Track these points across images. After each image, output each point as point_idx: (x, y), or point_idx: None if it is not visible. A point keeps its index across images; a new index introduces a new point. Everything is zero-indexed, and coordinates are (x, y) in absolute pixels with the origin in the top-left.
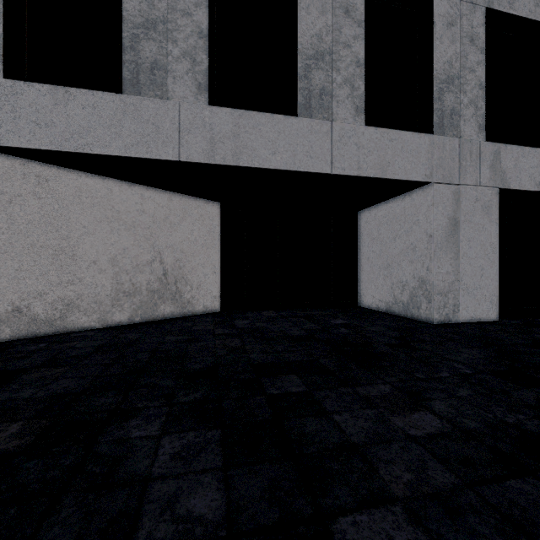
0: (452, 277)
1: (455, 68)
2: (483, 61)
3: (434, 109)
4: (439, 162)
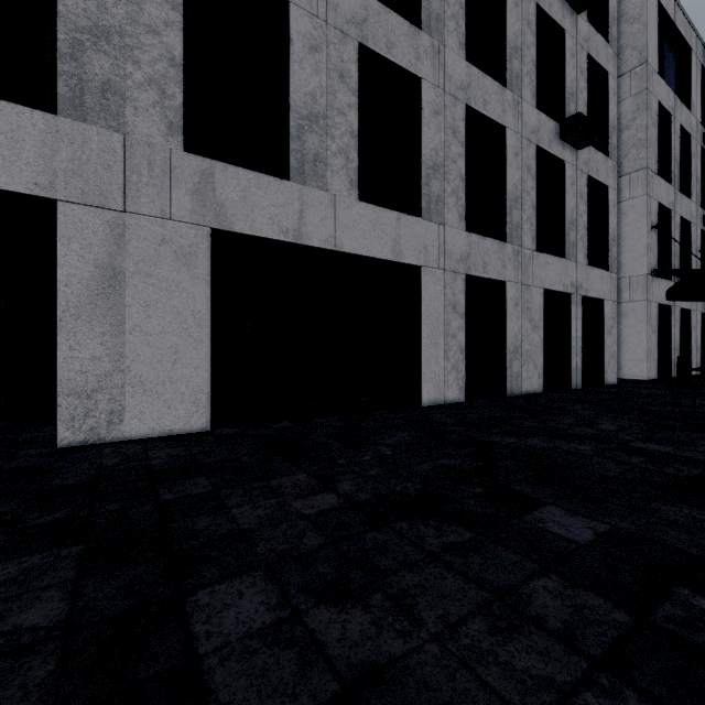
0: (107, 365)
1: (113, 16)
2: (179, 23)
3: (59, 71)
4: (72, 166)
